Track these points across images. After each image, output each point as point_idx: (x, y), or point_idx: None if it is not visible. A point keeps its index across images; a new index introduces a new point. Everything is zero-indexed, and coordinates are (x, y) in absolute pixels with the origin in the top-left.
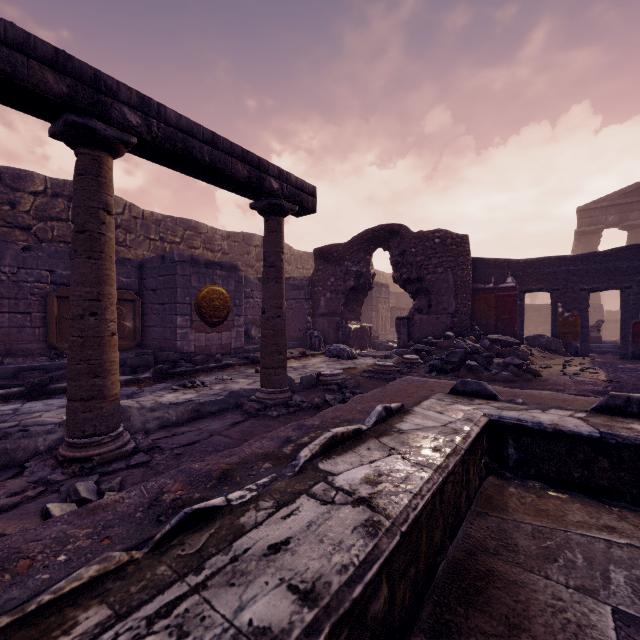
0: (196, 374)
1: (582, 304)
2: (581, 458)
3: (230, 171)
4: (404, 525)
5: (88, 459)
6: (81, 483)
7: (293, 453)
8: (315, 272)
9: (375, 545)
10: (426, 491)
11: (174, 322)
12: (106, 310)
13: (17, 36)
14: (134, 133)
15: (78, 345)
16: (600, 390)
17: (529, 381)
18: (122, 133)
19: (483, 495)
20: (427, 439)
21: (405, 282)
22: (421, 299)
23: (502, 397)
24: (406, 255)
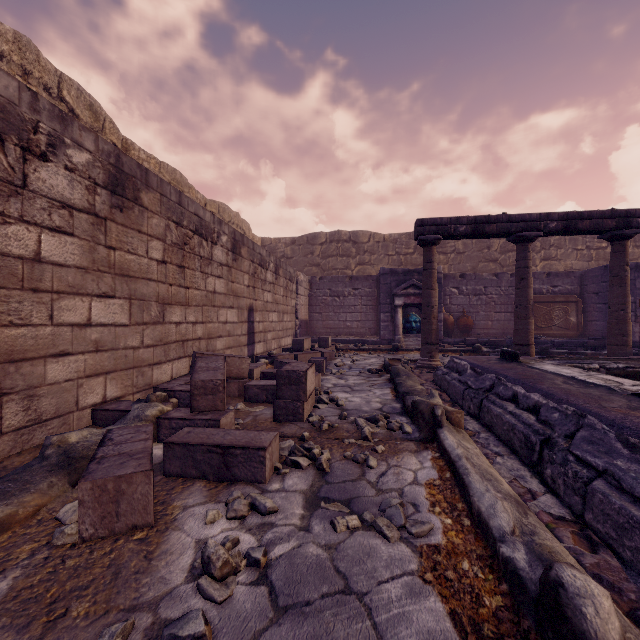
0: None
1: None
2: None
3: None
4: None
5: None
6: None
7: None
8: None
9: None
10: None
11: None
12: (627, 308)
13: (599, 214)
14: None
15: (615, 323)
16: None
17: None
18: (636, 230)
19: None
20: None
21: None
22: None
23: None
24: None
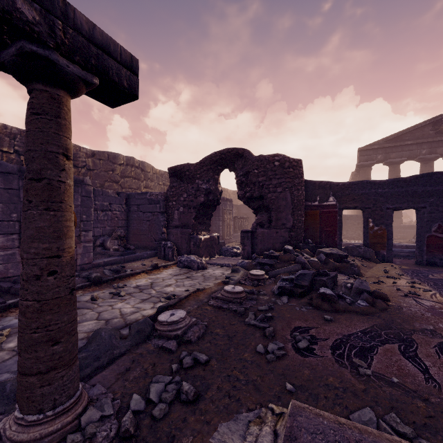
0: (5, 312)
1: (388, 220)
2: None
3: None
4: None
5: None
6: None
7: None
8: (170, 188)
9: None
10: None
11: None
12: None
13: None
14: None
15: None
16: None
17: (386, 312)
18: None
19: None
20: None
21: (248, 199)
22: (263, 215)
23: None
24: (250, 175)
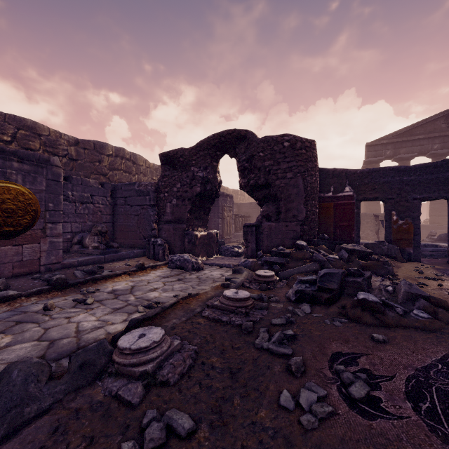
0: None
1: (414, 212)
2: None
3: None
4: None
5: None
6: None
7: None
8: (161, 178)
9: None
10: None
11: None
12: None
13: None
14: None
15: None
16: None
17: None
18: None
19: None
20: None
21: (252, 188)
22: (269, 206)
23: None
24: (254, 159)
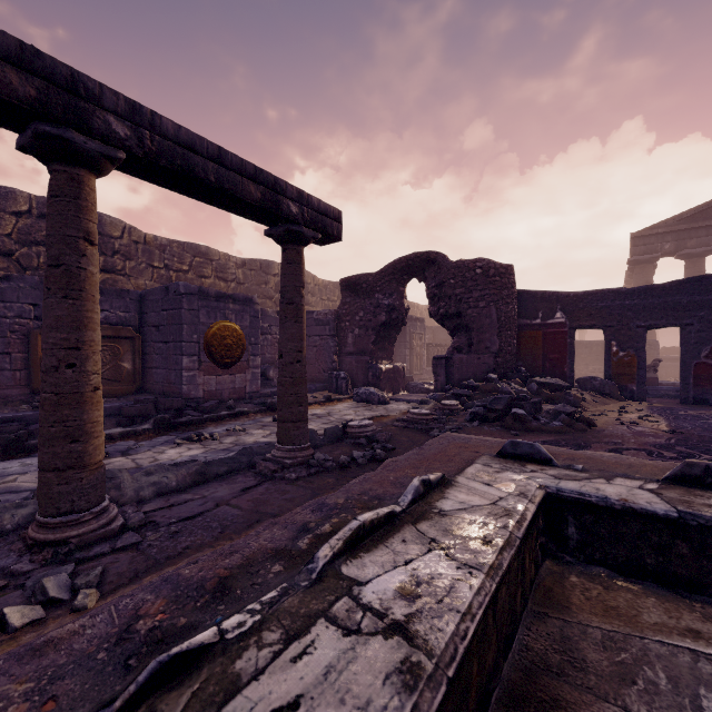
0: (204, 424)
1: (638, 343)
2: (655, 541)
3: (240, 193)
4: (451, 666)
5: (64, 542)
6: (50, 578)
7: (310, 549)
8: (342, 305)
9: (414, 705)
10: (477, 607)
11: (179, 363)
12: (87, 360)
13: None
14: (122, 147)
15: (51, 403)
16: (663, 443)
17: (583, 432)
18: (107, 147)
19: (540, 587)
20: (474, 525)
21: (443, 317)
22: (461, 336)
23: (558, 461)
24: (444, 287)
